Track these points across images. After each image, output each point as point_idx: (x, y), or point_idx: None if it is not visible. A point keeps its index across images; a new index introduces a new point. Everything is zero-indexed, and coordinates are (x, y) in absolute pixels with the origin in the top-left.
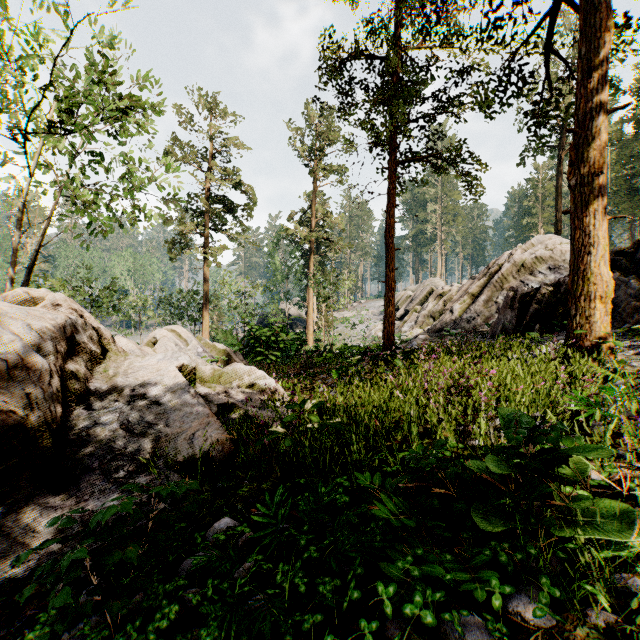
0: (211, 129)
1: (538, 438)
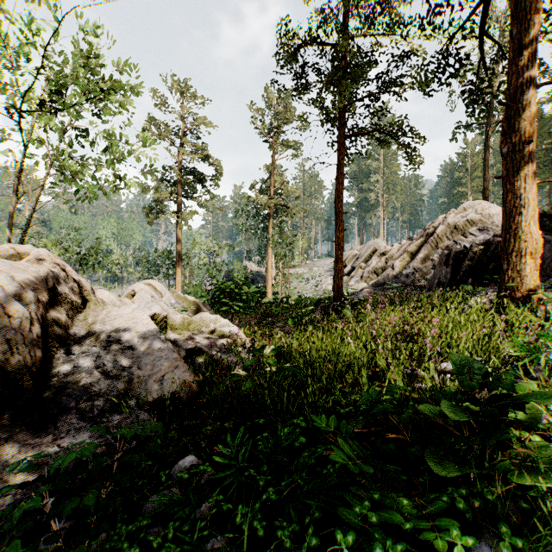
0: (183, 110)
1: (493, 384)
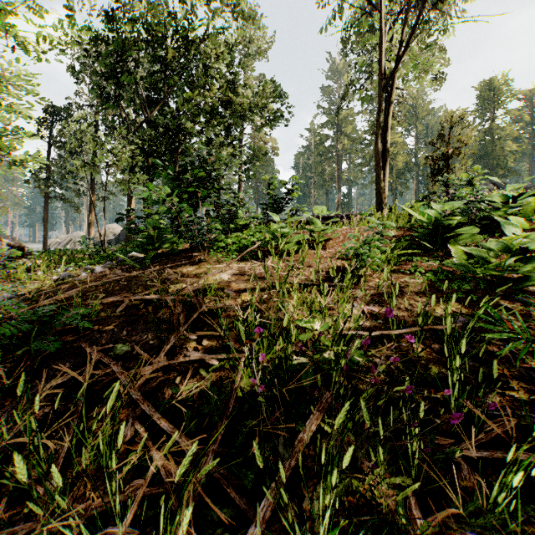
0: None
1: None
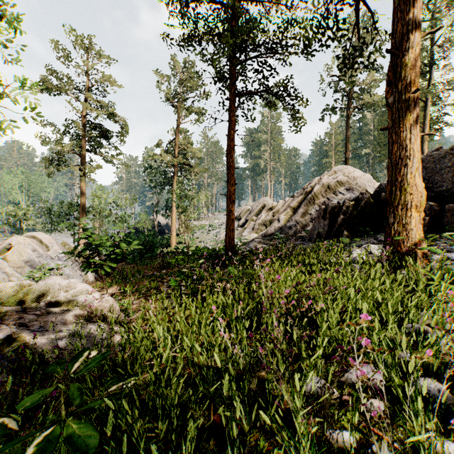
0: (87, 67)
1: None
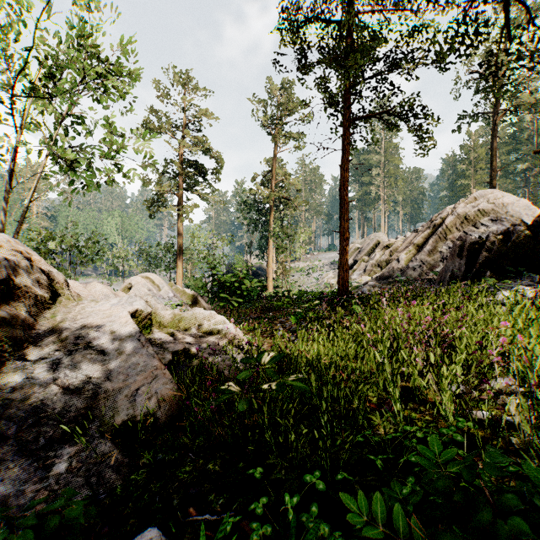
0: (184, 103)
1: None
